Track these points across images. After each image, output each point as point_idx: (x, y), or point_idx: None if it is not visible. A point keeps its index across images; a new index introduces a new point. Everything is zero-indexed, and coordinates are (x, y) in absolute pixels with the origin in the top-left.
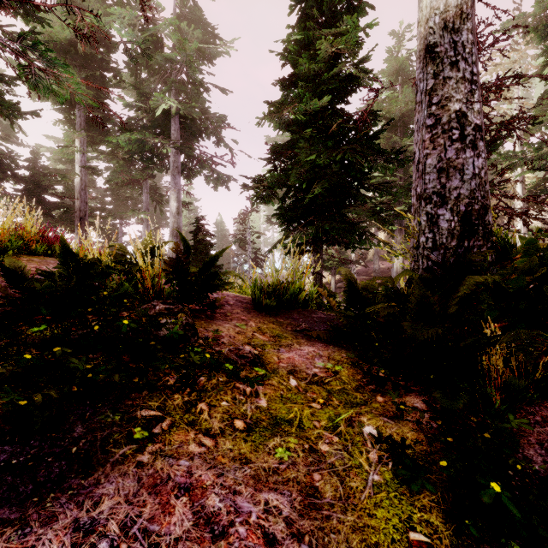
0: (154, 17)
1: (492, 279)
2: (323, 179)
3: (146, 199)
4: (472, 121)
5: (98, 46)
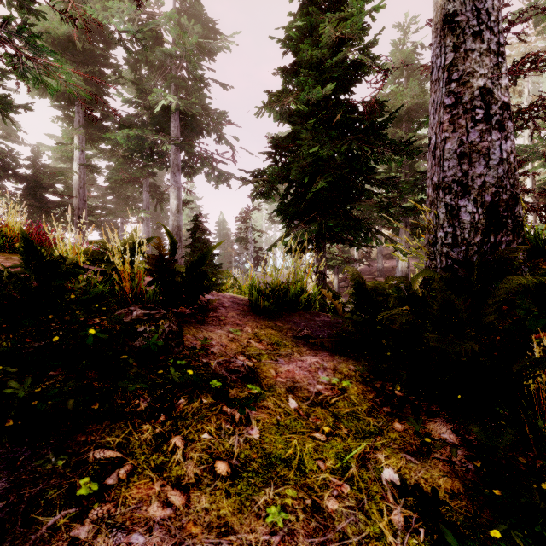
0: (154, 12)
1: (539, 281)
2: (326, 173)
3: (147, 197)
4: (498, 98)
5: (96, 42)
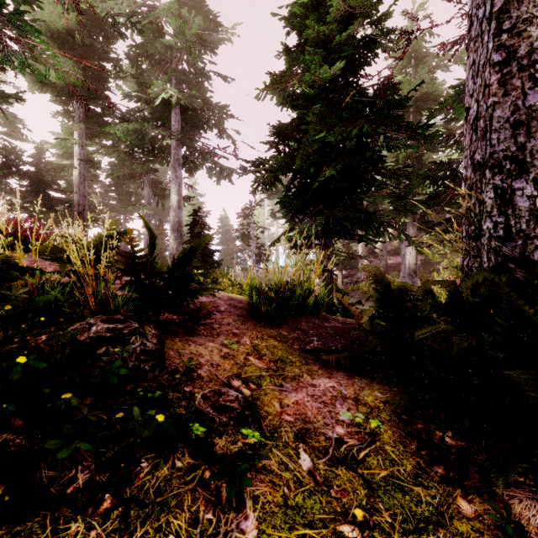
0: (154, 5)
1: None
2: (333, 162)
3: (148, 193)
4: None
5: (96, 35)
